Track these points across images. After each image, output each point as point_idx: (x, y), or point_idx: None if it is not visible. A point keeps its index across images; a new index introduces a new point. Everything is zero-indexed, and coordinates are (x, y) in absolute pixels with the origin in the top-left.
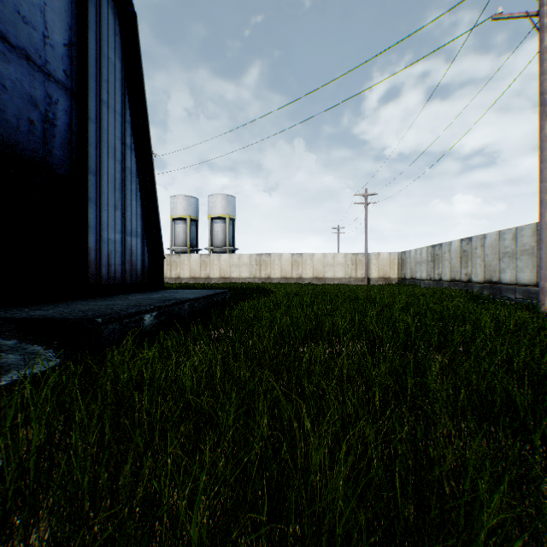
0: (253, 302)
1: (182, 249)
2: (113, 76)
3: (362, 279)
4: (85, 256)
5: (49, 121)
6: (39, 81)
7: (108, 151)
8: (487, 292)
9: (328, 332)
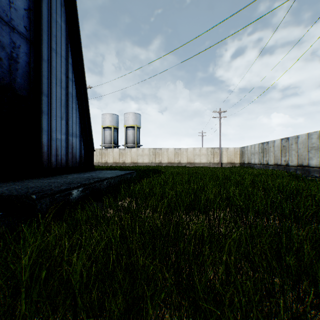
0: (150, 179)
1: (109, 146)
2: (59, 33)
3: (217, 163)
4: (40, 149)
5: (14, 59)
6: (6, 32)
7: (56, 81)
8: (299, 172)
9: (204, 204)
